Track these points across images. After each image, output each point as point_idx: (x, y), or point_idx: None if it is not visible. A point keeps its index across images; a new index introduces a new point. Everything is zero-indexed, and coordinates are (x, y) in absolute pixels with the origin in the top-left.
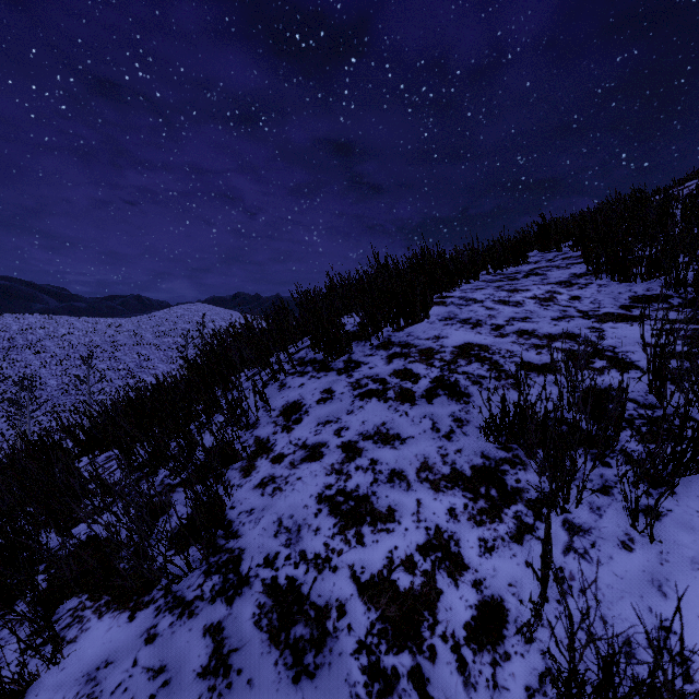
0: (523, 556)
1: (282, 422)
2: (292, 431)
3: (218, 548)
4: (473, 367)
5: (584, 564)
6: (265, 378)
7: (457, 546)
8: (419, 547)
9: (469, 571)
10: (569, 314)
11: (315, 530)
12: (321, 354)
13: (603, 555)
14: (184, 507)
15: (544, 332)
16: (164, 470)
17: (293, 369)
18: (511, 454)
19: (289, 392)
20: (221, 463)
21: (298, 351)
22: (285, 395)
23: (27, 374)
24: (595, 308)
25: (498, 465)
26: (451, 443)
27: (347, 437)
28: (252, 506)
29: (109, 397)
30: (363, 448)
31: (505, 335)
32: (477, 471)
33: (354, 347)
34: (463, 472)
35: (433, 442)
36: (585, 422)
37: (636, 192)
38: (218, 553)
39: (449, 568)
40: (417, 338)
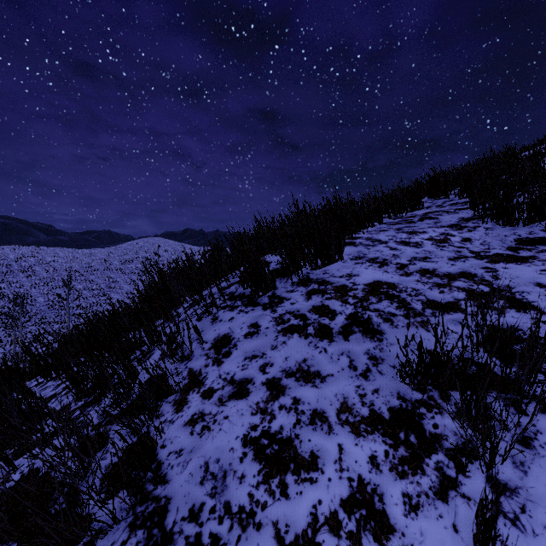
0: (450, 517)
1: (213, 354)
2: (221, 365)
3: (146, 495)
4: (383, 304)
5: (517, 533)
6: (201, 311)
7: (381, 502)
8: (343, 502)
9: (395, 535)
10: (463, 254)
11: (240, 477)
12: (249, 289)
13: (536, 523)
14: (119, 442)
15: (444, 271)
16: (107, 399)
17: (224, 303)
18: (426, 396)
19: (221, 325)
20: (156, 396)
21: (230, 285)
22: (217, 328)
23: (21, 292)
24: (486, 249)
25: (415, 408)
26: (368, 383)
27: (272, 374)
28: (182, 446)
29: (85, 311)
30: (286, 385)
31: (409, 274)
32: (395, 413)
33: (277, 283)
34: (382, 414)
35: (351, 381)
36: (501, 369)
37: (509, 150)
38: (145, 501)
39: (375, 530)
40: (332, 275)
